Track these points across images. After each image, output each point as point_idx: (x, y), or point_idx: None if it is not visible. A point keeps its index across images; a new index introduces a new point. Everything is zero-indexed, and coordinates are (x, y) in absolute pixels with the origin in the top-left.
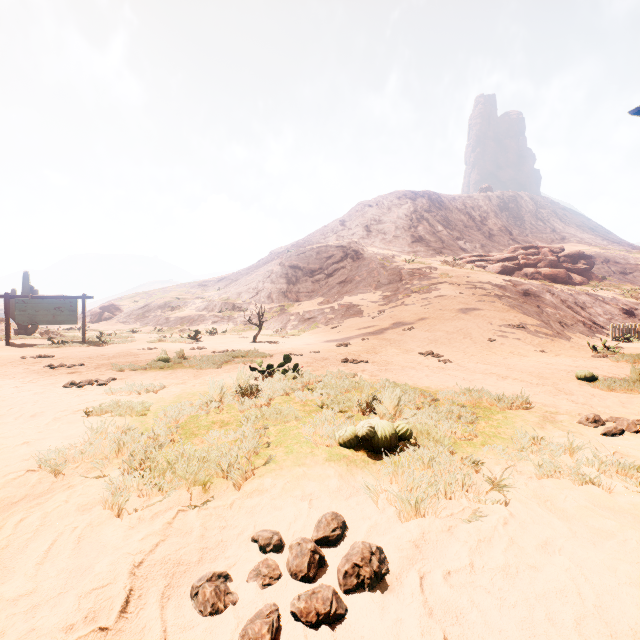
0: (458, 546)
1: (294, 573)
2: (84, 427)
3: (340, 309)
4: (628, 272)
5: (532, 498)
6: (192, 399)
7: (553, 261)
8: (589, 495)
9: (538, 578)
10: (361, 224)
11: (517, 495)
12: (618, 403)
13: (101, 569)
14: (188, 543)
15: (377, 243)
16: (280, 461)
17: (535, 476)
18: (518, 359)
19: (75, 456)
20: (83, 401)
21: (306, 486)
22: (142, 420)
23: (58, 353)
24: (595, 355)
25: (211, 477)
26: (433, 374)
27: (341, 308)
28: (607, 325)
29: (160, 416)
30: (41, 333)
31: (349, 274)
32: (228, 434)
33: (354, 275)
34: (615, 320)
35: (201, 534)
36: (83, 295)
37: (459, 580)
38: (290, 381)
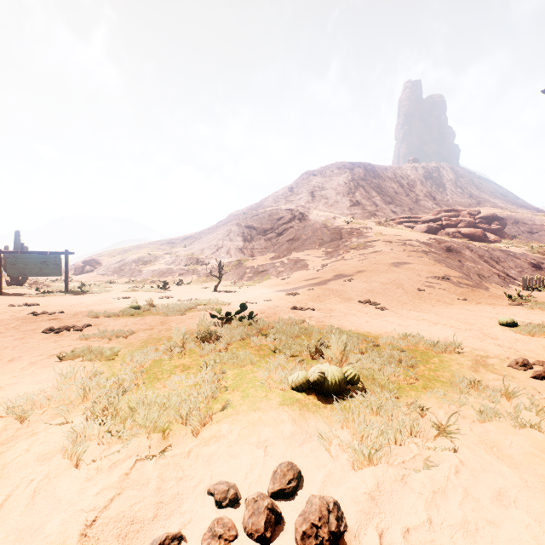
0: (413, 498)
1: (250, 533)
2: (56, 371)
3: (289, 263)
4: (534, 231)
5: (479, 444)
6: (157, 344)
7: (471, 222)
8: (532, 440)
9: (499, 536)
10: (307, 190)
11: (464, 441)
12: (540, 347)
13: (51, 530)
14: (144, 497)
15: (320, 207)
16: (237, 405)
17: (478, 420)
18: (445, 307)
19: (42, 402)
20: (59, 346)
21: (261, 432)
22: (110, 364)
23: (43, 301)
24: (511, 303)
25: (170, 424)
26: (372, 320)
27: (290, 262)
28: (518, 277)
29: (127, 361)
30: (30, 284)
31: (296, 233)
32: (188, 378)
33: (301, 234)
34: (525, 272)
35: (157, 486)
36: (66, 251)
37: (419, 539)
38: (246, 327)
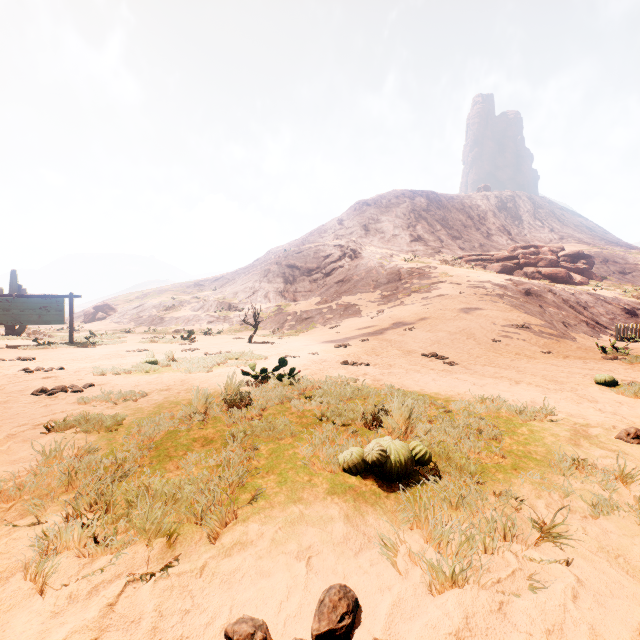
0: None
1: None
2: (39, 447)
3: (338, 309)
4: (627, 272)
5: (598, 552)
6: (174, 409)
7: (553, 260)
8: None
9: None
10: (359, 223)
11: (578, 547)
12: None
13: None
14: None
15: (375, 242)
16: (271, 495)
17: (591, 516)
18: (526, 361)
19: (10, 492)
20: (49, 412)
21: (303, 534)
22: (110, 437)
23: (41, 355)
24: (606, 357)
25: (179, 525)
26: (440, 378)
27: (339, 308)
28: (610, 325)
29: (132, 432)
30: (28, 333)
31: (347, 273)
32: (209, 457)
33: (352, 274)
34: (618, 320)
35: (153, 626)
36: (70, 294)
37: None
38: (286, 387)
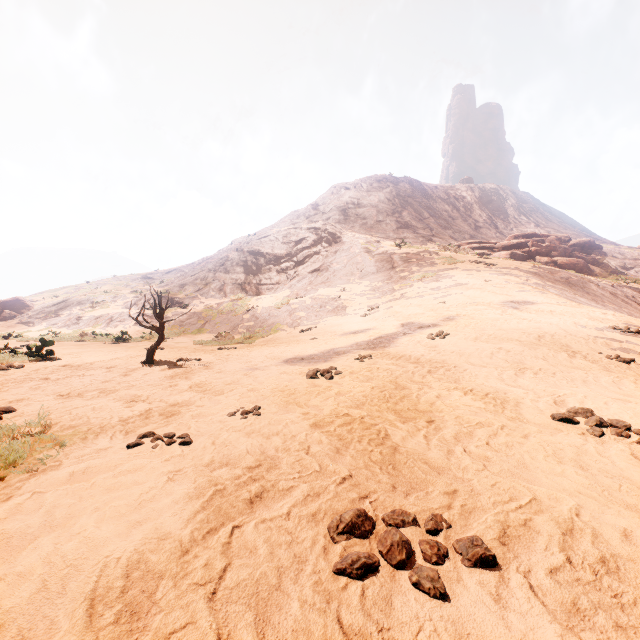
0: None
1: None
2: None
3: (313, 304)
4: (629, 267)
5: None
6: None
7: (567, 249)
8: None
9: None
10: (337, 207)
11: None
12: None
13: None
14: None
15: (357, 228)
16: None
17: None
18: None
19: None
20: None
21: None
22: None
23: None
24: None
25: None
26: None
27: (315, 303)
28: None
29: None
30: None
31: (324, 261)
32: None
33: (331, 262)
34: None
35: None
36: None
37: None
38: None
